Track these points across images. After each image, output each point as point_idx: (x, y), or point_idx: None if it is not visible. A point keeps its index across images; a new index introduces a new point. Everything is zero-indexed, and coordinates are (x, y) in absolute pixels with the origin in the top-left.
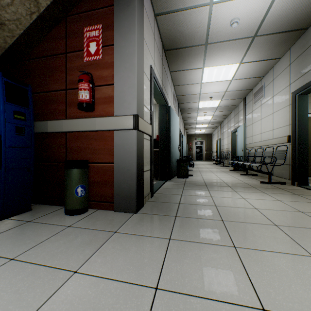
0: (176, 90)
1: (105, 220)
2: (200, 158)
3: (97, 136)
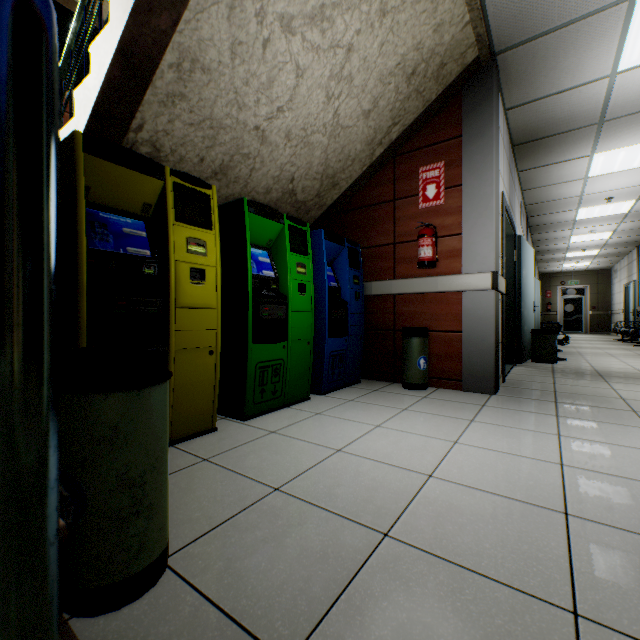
0: (526, 196)
1: (459, 396)
2: (577, 326)
3: (436, 299)
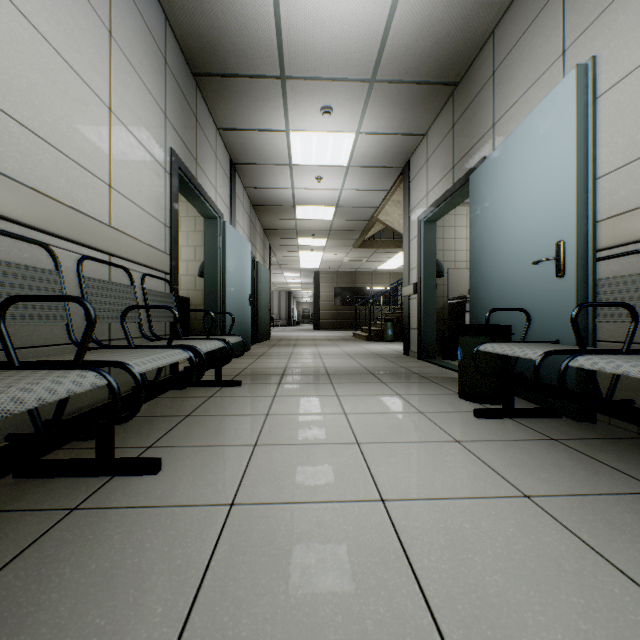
0: None
1: None
2: None
3: None
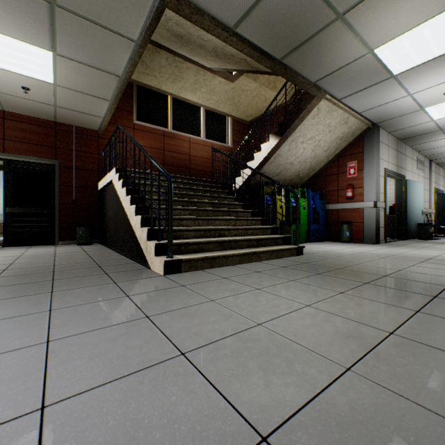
0: (421, 153)
1: (360, 244)
2: None
3: (354, 211)
